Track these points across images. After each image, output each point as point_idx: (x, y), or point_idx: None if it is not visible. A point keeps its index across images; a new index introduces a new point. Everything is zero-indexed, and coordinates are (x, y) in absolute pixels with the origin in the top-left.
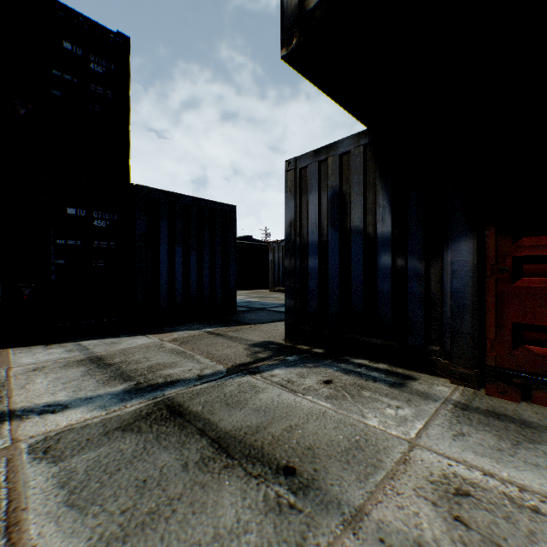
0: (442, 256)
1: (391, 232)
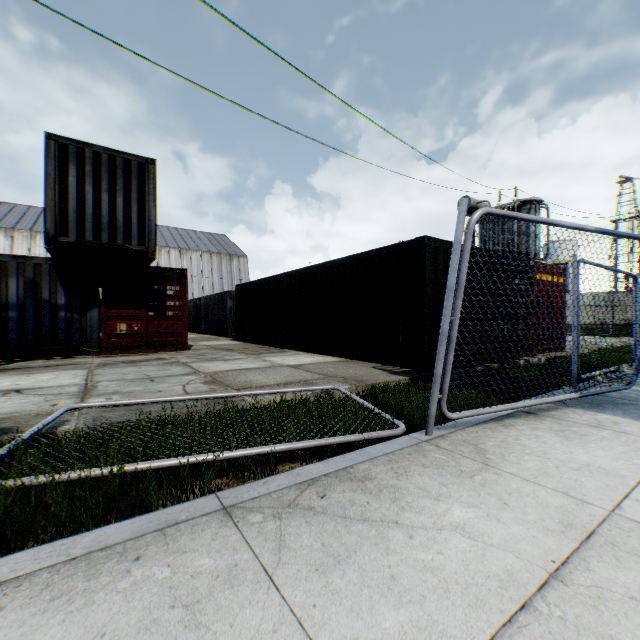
0: (88, 314)
1: (67, 303)
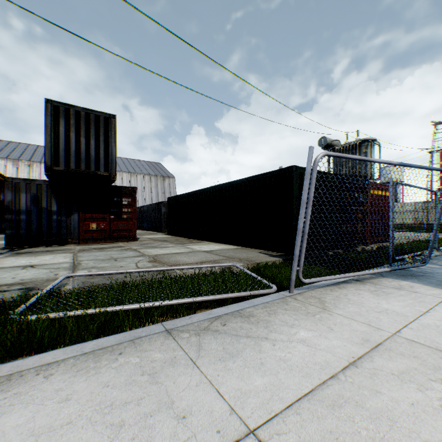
0: (71, 217)
1: (57, 210)
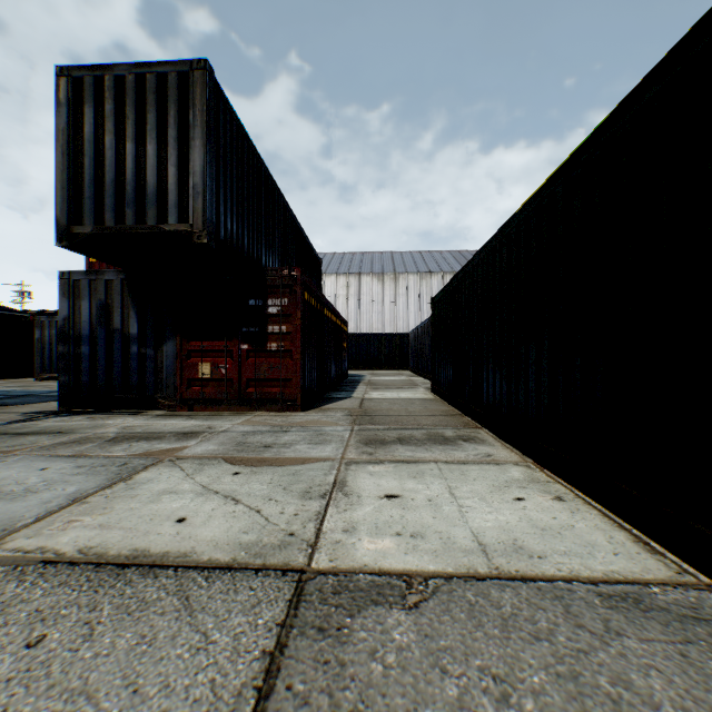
0: (163, 348)
1: (139, 334)
